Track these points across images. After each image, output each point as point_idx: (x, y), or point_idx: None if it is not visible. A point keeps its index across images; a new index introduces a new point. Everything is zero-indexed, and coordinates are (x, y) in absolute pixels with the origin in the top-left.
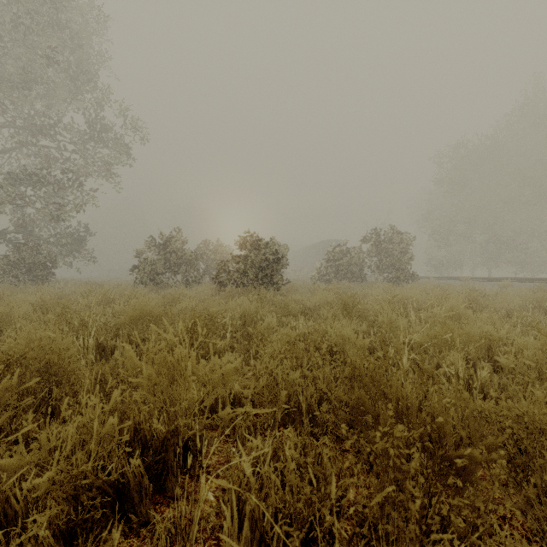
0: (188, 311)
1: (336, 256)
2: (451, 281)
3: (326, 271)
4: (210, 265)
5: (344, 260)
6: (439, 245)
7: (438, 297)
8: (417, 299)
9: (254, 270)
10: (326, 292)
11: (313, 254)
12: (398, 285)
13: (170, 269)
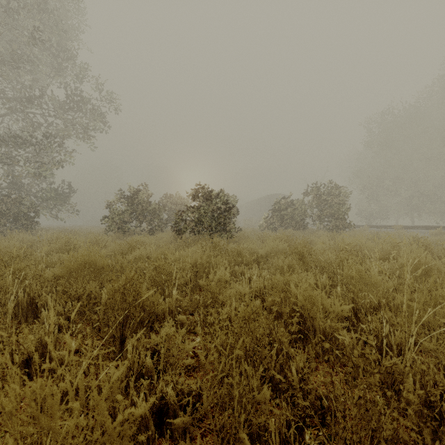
0: (142, 259)
1: (281, 207)
2: (383, 229)
3: (272, 220)
4: (172, 215)
5: (288, 210)
6: (369, 198)
7: (393, 246)
8: (366, 247)
9: (209, 219)
10: (278, 240)
11: (260, 206)
12: (337, 232)
13: (137, 219)
